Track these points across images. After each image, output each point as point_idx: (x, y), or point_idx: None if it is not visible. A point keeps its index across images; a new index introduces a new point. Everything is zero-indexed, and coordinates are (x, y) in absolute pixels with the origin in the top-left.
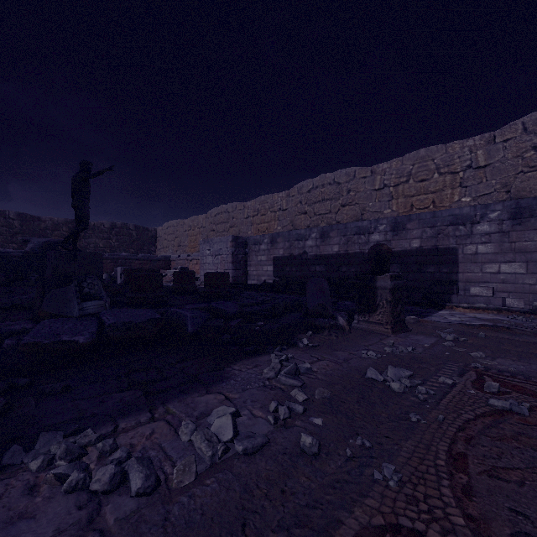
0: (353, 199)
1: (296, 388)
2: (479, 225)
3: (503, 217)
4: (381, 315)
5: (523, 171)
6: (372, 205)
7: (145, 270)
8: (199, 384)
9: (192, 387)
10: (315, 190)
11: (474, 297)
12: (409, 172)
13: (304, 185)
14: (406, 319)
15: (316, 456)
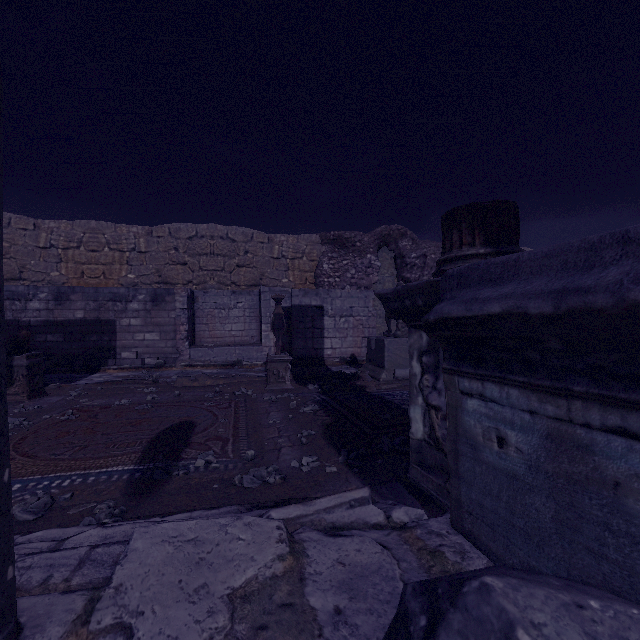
0: (8, 251)
1: None
2: (132, 303)
3: (147, 299)
4: (18, 387)
5: (169, 263)
6: (35, 263)
7: None
8: None
9: None
10: None
11: (125, 360)
12: (80, 239)
13: None
14: (49, 386)
15: None
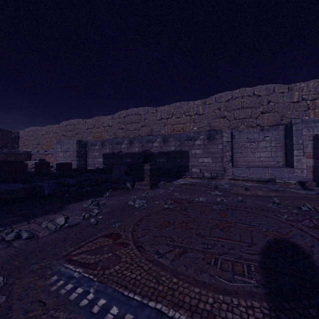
0: (147, 123)
1: (95, 209)
2: (196, 141)
3: (204, 138)
4: (146, 181)
5: (215, 118)
6: (156, 127)
7: (12, 161)
8: (51, 212)
9: (48, 213)
10: (127, 117)
11: (193, 173)
12: (172, 113)
13: (121, 113)
14: (160, 183)
15: (96, 225)
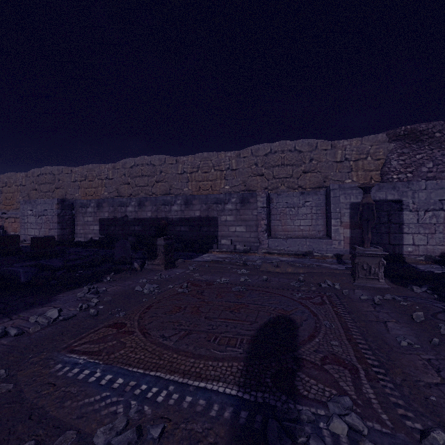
0: (164, 178)
1: (94, 298)
2: (227, 205)
3: (237, 202)
4: (159, 260)
5: (251, 175)
6: (176, 184)
7: None
8: (36, 305)
9: (32, 306)
10: (136, 167)
11: (223, 245)
12: (198, 165)
13: (127, 162)
14: (178, 261)
15: (96, 316)
